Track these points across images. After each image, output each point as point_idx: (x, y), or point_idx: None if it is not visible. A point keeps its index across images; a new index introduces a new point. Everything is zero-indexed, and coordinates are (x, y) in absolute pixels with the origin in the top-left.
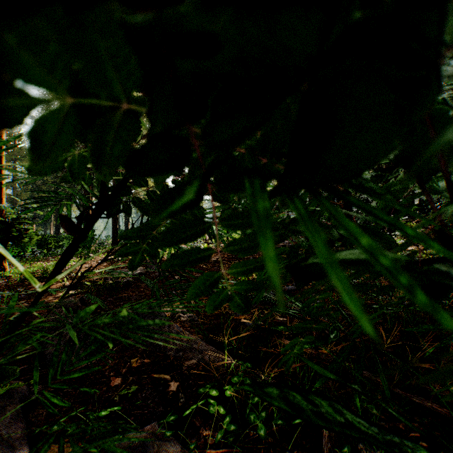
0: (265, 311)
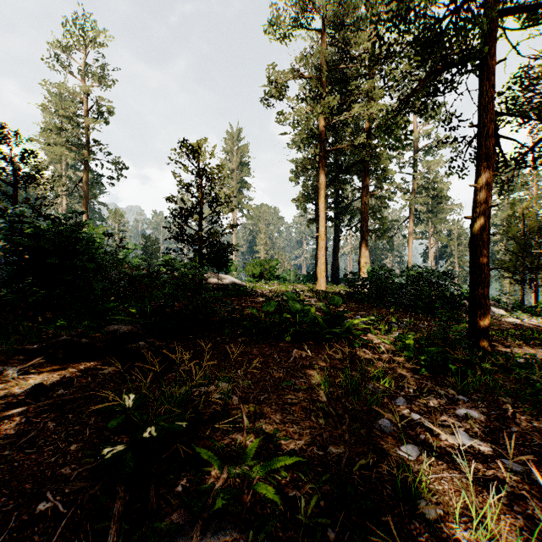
0: None
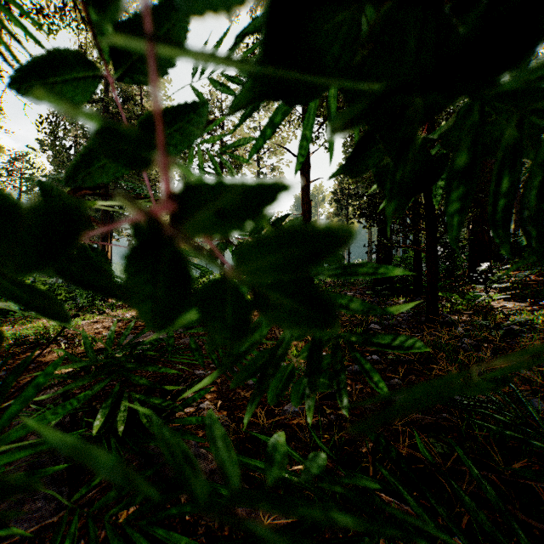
0: (326, 409)
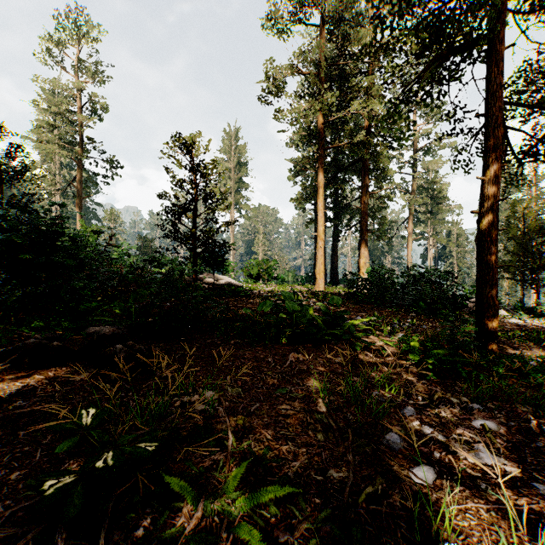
0: None
